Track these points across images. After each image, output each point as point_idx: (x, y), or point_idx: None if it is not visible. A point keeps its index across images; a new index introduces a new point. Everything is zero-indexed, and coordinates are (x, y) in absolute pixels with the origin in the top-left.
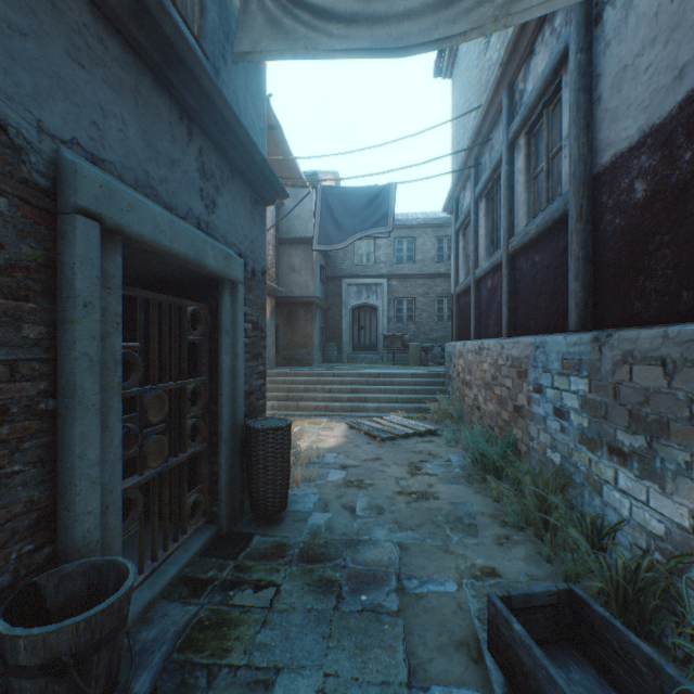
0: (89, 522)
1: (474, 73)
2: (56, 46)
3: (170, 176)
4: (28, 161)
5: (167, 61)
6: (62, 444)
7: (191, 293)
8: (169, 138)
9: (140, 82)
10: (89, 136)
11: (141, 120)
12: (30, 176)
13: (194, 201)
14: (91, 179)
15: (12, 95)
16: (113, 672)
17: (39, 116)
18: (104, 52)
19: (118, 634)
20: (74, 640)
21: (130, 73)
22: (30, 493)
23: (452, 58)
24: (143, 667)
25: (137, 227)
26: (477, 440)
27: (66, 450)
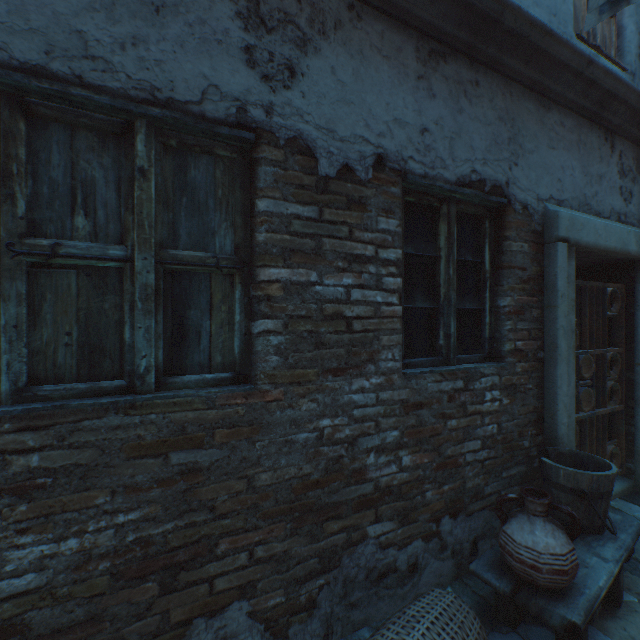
0: (562, 429)
1: None
2: (543, 146)
3: (597, 189)
4: (533, 220)
5: (600, 105)
6: (546, 378)
7: (601, 275)
8: (597, 160)
9: (580, 134)
10: (555, 189)
11: (580, 160)
12: (534, 227)
13: (614, 200)
14: (563, 218)
15: (528, 188)
16: (604, 518)
17: (536, 192)
18: (562, 130)
19: (608, 497)
20: (588, 483)
21: (574, 132)
22: (534, 402)
23: None
24: (620, 530)
25: (584, 238)
26: None
27: (549, 382)
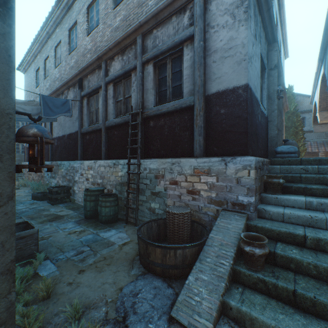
0: None
1: (33, 87)
2: None
3: None
4: None
5: None
6: None
7: None
8: None
9: None
10: None
11: None
12: None
13: None
14: None
15: None
16: None
17: None
18: None
19: None
20: None
21: None
22: None
23: (25, 70)
24: None
25: None
26: (33, 184)
27: None
